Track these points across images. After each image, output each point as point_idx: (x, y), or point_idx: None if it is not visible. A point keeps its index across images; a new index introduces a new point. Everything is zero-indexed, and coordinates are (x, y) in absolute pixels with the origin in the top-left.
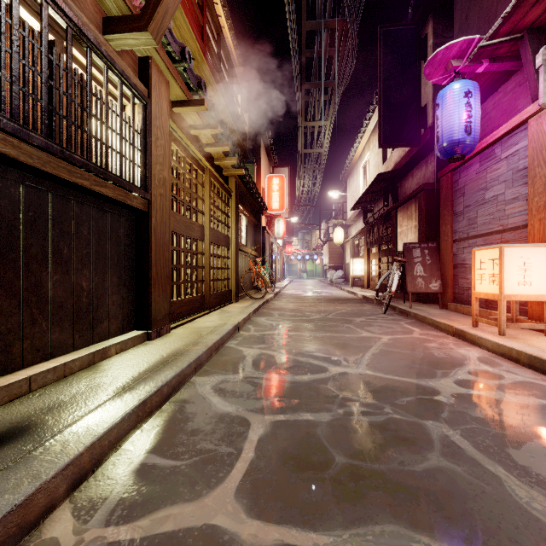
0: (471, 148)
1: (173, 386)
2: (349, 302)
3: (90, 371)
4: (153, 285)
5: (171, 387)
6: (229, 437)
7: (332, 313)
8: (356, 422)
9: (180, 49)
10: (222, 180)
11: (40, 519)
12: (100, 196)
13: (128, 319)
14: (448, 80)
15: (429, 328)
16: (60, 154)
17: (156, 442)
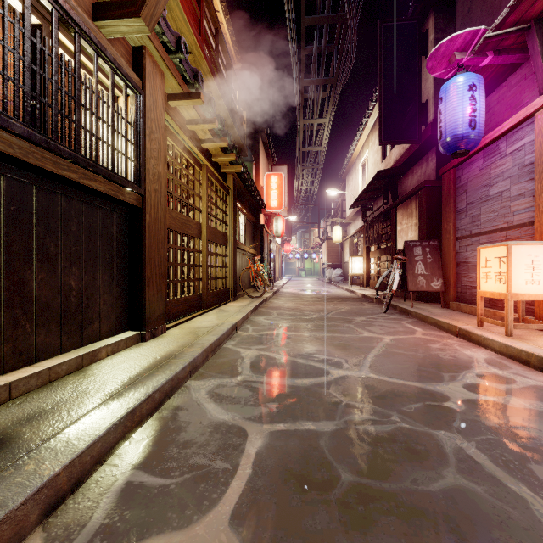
0: (475, 142)
1: (166, 391)
2: (348, 301)
3: (77, 375)
4: (148, 284)
5: (163, 393)
6: (224, 450)
7: (331, 312)
8: (361, 432)
9: (175, 39)
10: (219, 177)
11: None
12: (89, 190)
13: (121, 319)
14: (451, 74)
15: (432, 327)
16: (44, 144)
17: (144, 456)
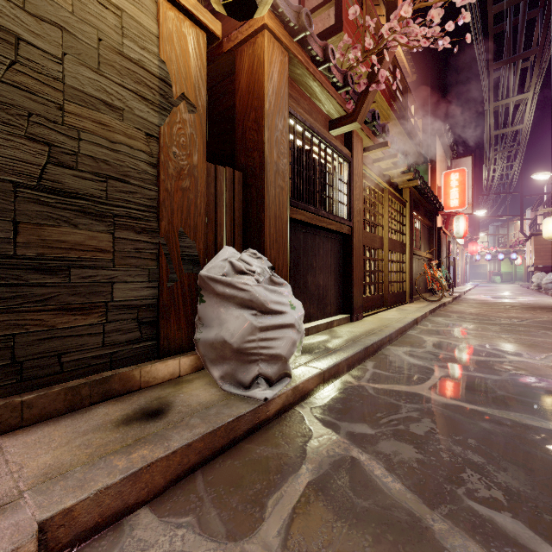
0: None
1: (378, 346)
2: None
3: (328, 332)
4: (354, 284)
5: (377, 346)
6: (420, 372)
7: (527, 320)
8: (522, 383)
9: (371, 114)
10: (398, 194)
11: (341, 375)
12: (329, 230)
13: (338, 306)
14: None
15: None
16: (317, 213)
17: (377, 366)
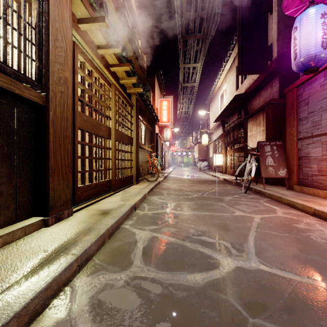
0: (325, 60)
1: (33, 309)
2: (215, 183)
3: None
4: (52, 174)
5: (27, 314)
6: None
7: (206, 192)
8: None
9: None
10: (125, 95)
11: None
12: None
13: (24, 207)
14: (300, 12)
15: (286, 206)
16: None
17: None
